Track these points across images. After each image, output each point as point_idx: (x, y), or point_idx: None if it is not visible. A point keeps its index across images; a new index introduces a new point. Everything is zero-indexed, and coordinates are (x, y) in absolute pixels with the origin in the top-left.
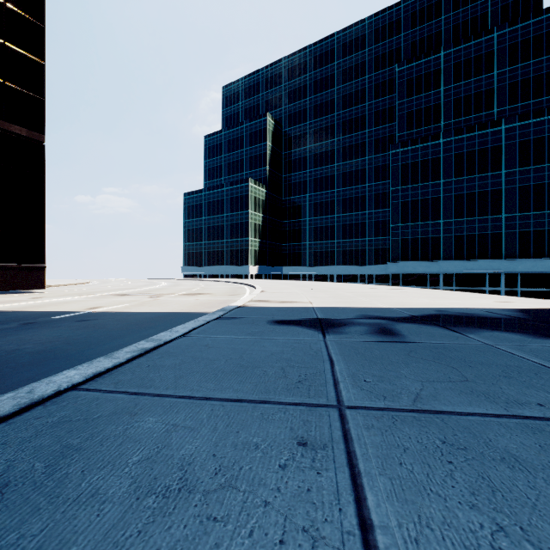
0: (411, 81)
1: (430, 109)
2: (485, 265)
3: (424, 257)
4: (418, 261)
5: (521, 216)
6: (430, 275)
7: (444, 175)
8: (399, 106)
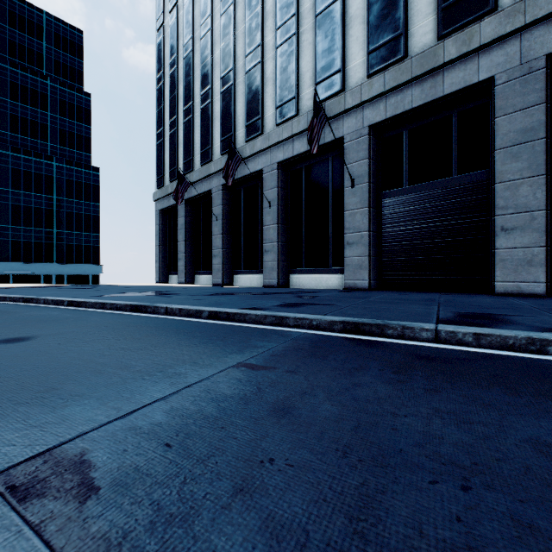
0: None
1: None
2: (41, 268)
3: None
4: None
5: (68, 233)
6: None
7: (1, 183)
8: None
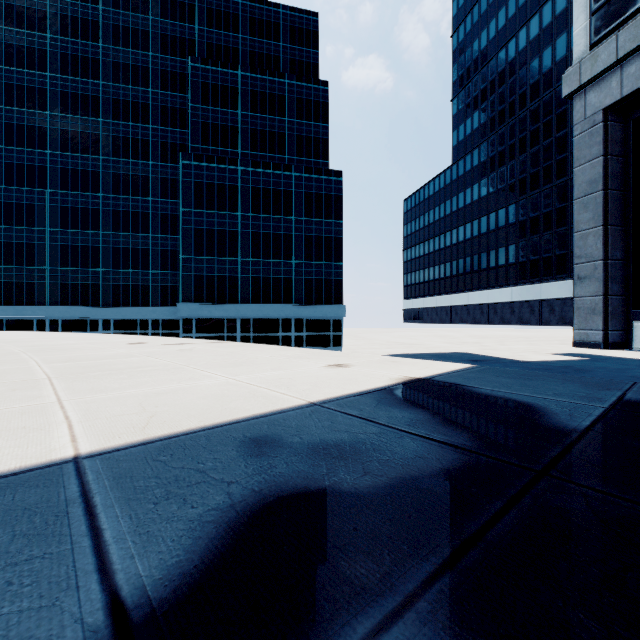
0: (207, 86)
1: (228, 130)
2: (279, 310)
3: (222, 299)
4: (215, 304)
5: (306, 263)
6: (227, 320)
7: (242, 208)
8: (192, 111)
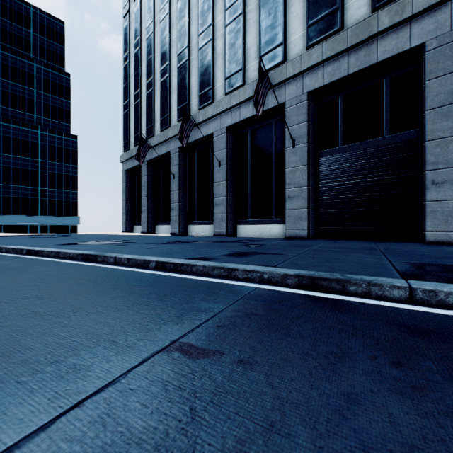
0: None
1: None
2: (28, 219)
3: None
4: None
5: (50, 190)
6: None
7: None
8: None
